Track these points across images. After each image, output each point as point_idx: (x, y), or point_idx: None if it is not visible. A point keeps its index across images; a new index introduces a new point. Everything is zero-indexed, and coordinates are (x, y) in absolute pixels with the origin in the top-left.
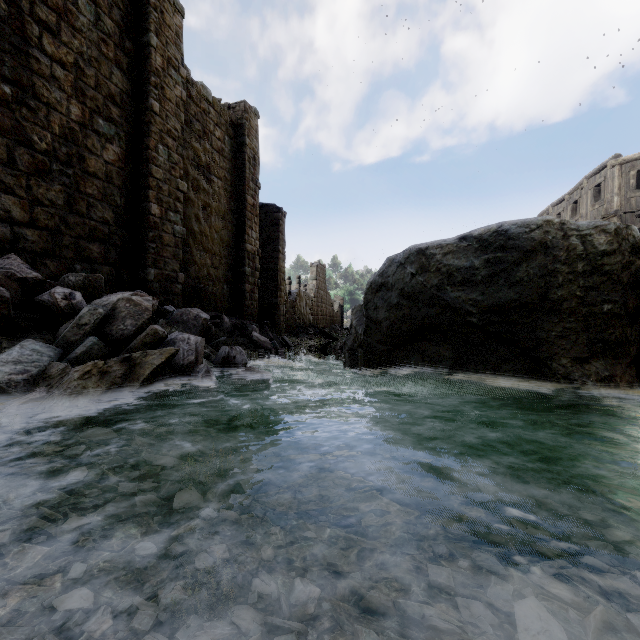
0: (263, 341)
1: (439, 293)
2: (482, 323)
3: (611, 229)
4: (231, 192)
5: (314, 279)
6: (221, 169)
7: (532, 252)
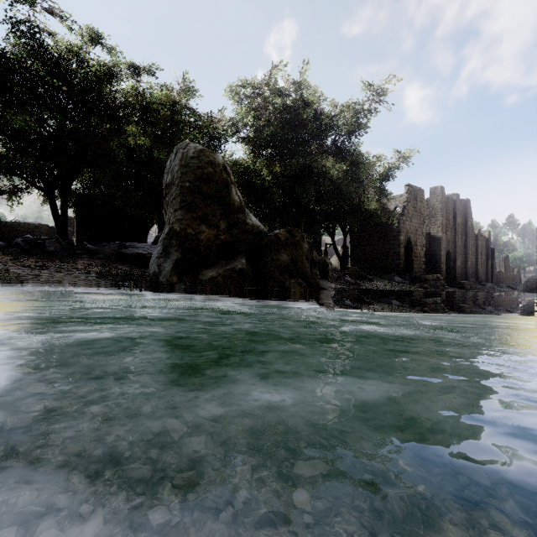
0: None
1: (535, 284)
2: None
3: None
4: (485, 254)
5: (503, 263)
6: (483, 250)
7: None
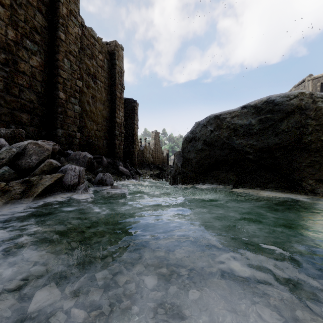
0: (125, 171)
1: (228, 141)
2: (256, 158)
3: None
4: (108, 90)
5: (153, 139)
6: (102, 77)
7: (291, 113)
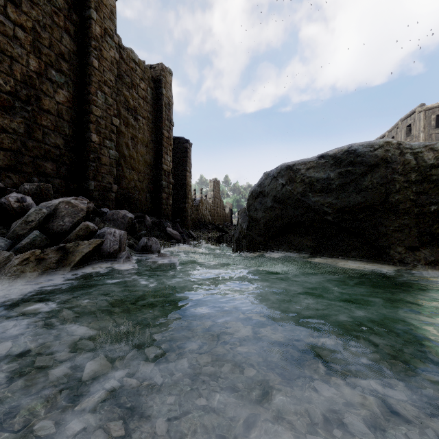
0: (174, 234)
1: (303, 198)
2: (336, 220)
3: (437, 147)
4: (152, 128)
5: (212, 191)
6: (145, 111)
7: (375, 166)
